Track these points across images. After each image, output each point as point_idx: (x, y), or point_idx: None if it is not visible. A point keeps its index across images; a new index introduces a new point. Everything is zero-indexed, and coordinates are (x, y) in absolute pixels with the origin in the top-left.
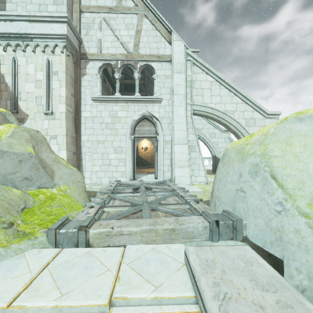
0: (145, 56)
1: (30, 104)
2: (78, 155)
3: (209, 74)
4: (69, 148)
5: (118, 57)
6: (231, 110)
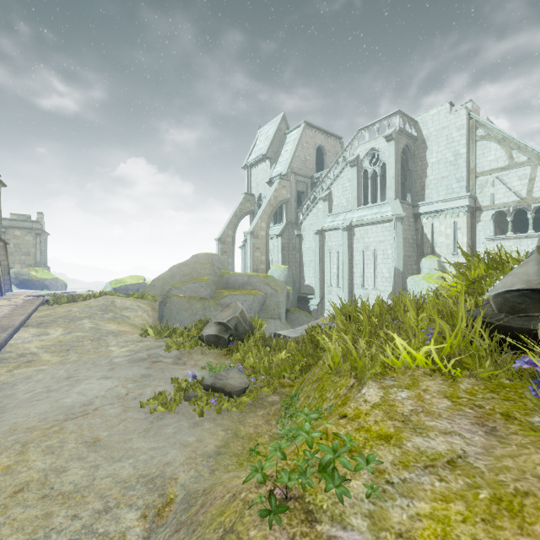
0: (539, 199)
1: (442, 249)
2: None
3: None
4: None
5: (510, 204)
6: None
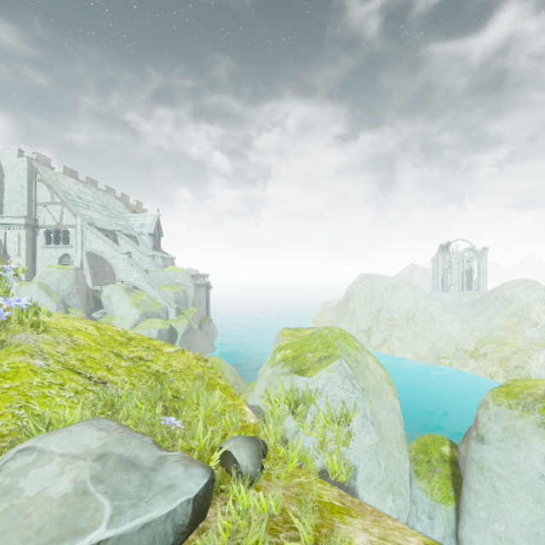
0: (65, 225)
1: (12, 252)
2: (35, 273)
3: (93, 233)
4: (28, 270)
5: (52, 226)
6: (104, 251)
